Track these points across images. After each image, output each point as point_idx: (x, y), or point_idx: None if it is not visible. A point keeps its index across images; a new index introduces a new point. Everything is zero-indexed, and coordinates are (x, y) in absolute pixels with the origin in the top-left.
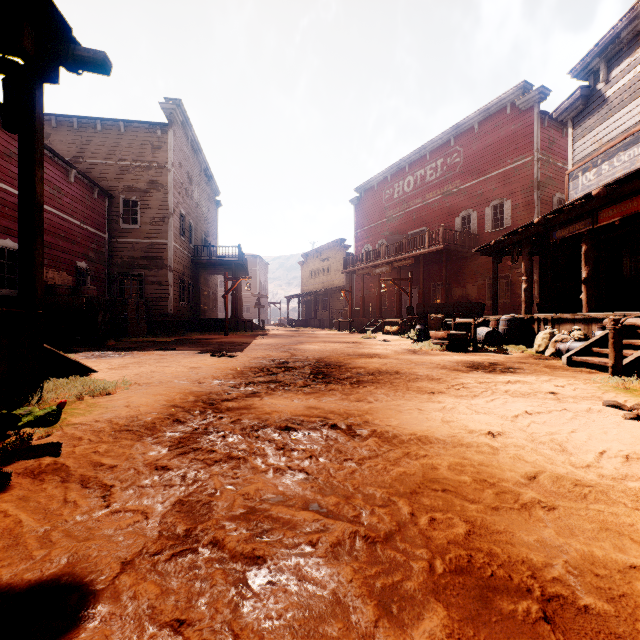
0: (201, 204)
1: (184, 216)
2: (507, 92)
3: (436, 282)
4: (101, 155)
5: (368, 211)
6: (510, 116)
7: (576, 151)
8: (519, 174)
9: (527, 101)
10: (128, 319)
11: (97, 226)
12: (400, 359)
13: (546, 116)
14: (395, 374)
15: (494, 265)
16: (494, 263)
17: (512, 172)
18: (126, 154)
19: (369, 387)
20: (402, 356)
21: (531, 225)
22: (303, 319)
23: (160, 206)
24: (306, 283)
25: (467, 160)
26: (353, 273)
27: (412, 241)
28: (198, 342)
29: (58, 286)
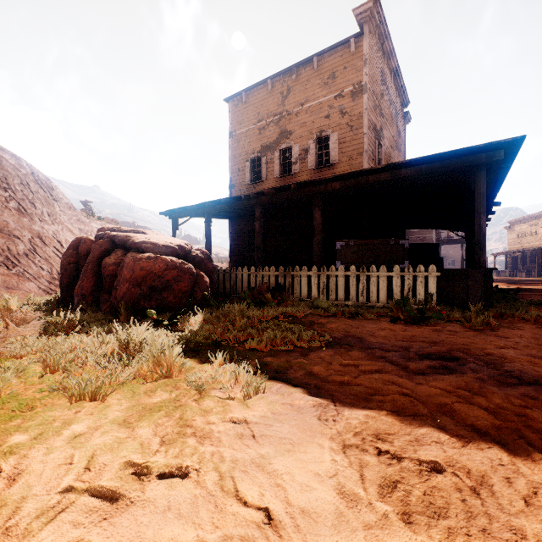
0: None
1: None
2: None
3: None
4: None
5: None
6: None
7: None
8: None
9: None
10: None
11: None
12: None
13: None
14: None
15: None
16: None
17: None
18: None
19: None
20: None
21: None
22: (510, 270)
23: None
24: (512, 243)
25: None
26: None
27: None
28: None
29: None
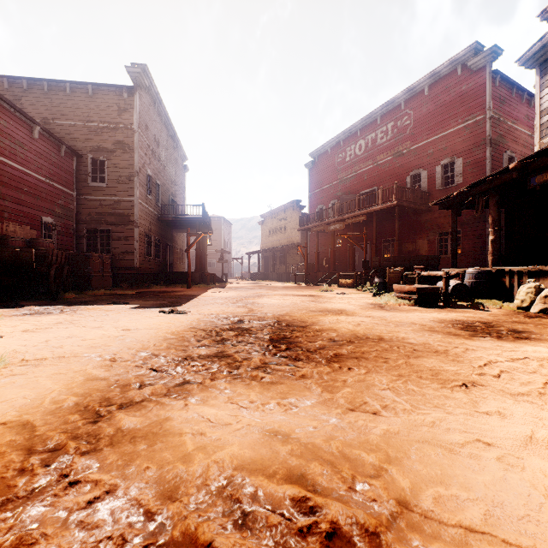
0: (168, 167)
1: (151, 176)
2: (458, 54)
3: (387, 238)
4: (70, 117)
5: (322, 174)
6: (461, 77)
7: (545, 98)
8: (470, 132)
9: (479, 61)
10: (91, 272)
11: (64, 183)
12: (372, 317)
13: (498, 75)
14: (380, 342)
15: (453, 218)
16: (453, 216)
17: (463, 131)
18: (94, 116)
19: (357, 369)
20: (371, 313)
21: (500, 173)
22: (262, 273)
23: (126, 165)
24: (265, 241)
25: (417, 122)
26: (308, 230)
27: (363, 201)
28: (158, 295)
29: (10, 238)
